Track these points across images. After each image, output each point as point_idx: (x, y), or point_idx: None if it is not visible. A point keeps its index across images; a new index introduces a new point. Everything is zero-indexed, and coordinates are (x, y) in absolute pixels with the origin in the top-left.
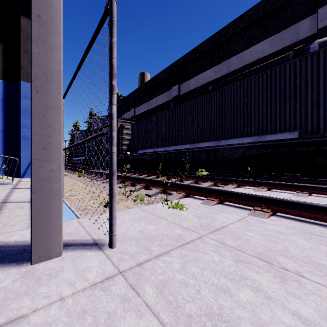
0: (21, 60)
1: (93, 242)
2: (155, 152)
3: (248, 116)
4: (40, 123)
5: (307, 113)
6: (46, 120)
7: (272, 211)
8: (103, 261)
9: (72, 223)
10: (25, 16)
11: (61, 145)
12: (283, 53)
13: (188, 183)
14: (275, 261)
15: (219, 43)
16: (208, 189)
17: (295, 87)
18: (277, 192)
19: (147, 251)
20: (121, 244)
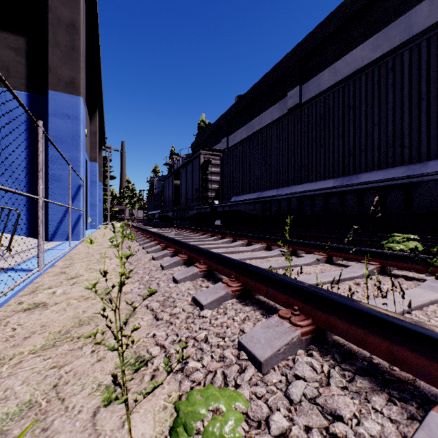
0: (49, 57)
1: None
2: (259, 198)
3: None
4: None
5: None
6: None
7: None
8: None
9: None
10: None
11: None
12: None
13: (361, 273)
14: None
15: None
16: None
17: None
18: None
19: None
20: None
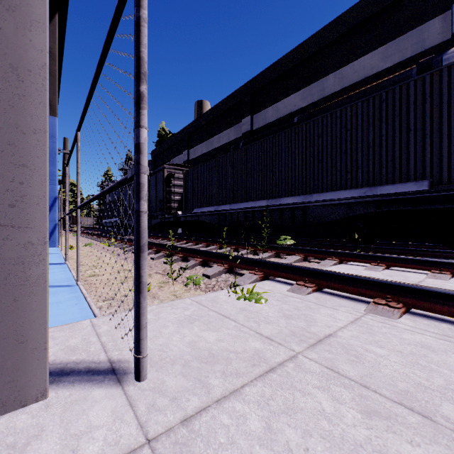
0: None
1: (109, 368)
2: (217, 211)
3: (353, 158)
4: (4, 159)
5: (442, 154)
6: (17, 153)
7: (405, 306)
8: (120, 411)
9: (82, 327)
10: None
11: (46, 198)
12: (401, 69)
13: (265, 257)
14: (438, 414)
15: (308, 56)
16: (298, 268)
17: (424, 115)
18: (401, 272)
19: (202, 388)
20: (156, 373)
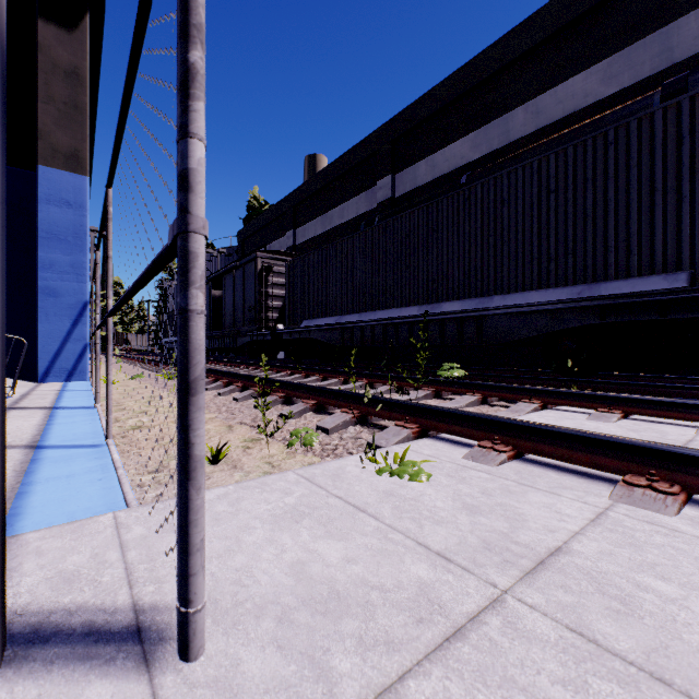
0: (39, 117)
1: (131, 625)
2: (339, 324)
3: (559, 238)
4: None
5: None
6: None
7: (684, 491)
8: None
9: (96, 529)
10: (48, 19)
11: None
12: (634, 97)
13: (418, 397)
14: None
15: (483, 79)
16: (481, 417)
17: (679, 164)
18: (650, 424)
19: (317, 682)
20: (224, 639)
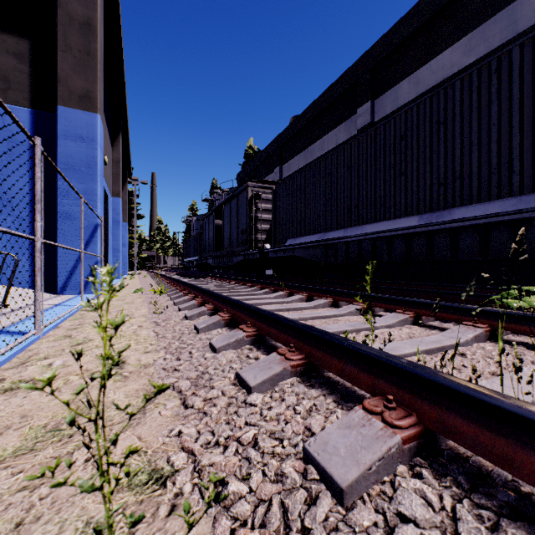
0: (58, 64)
1: None
2: (322, 241)
3: None
4: None
5: None
6: None
7: None
8: None
9: None
10: None
11: None
12: None
13: (465, 340)
14: None
15: None
16: None
17: None
18: None
19: None
20: None
